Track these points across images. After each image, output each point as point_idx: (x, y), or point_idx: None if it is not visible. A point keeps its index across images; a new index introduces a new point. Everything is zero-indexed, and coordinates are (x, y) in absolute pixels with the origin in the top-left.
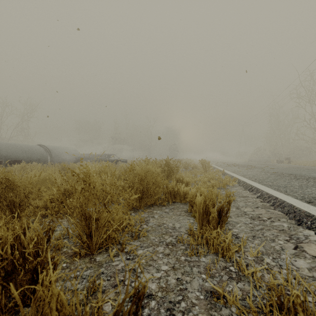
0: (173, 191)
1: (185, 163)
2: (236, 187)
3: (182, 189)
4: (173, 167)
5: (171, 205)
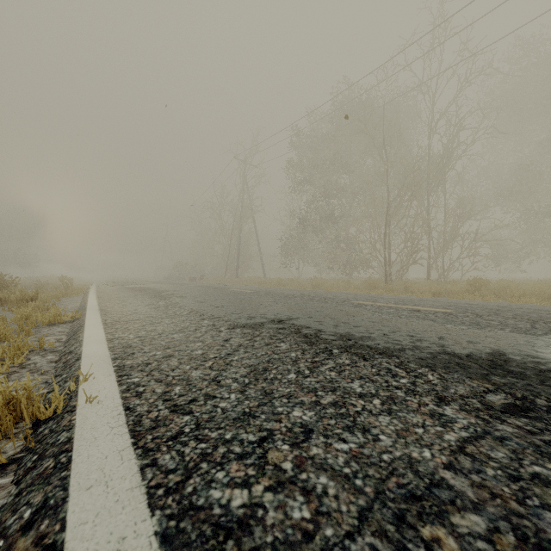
0: (5, 298)
1: (43, 282)
2: (78, 297)
3: (13, 295)
4: (9, 283)
5: (1, 306)
